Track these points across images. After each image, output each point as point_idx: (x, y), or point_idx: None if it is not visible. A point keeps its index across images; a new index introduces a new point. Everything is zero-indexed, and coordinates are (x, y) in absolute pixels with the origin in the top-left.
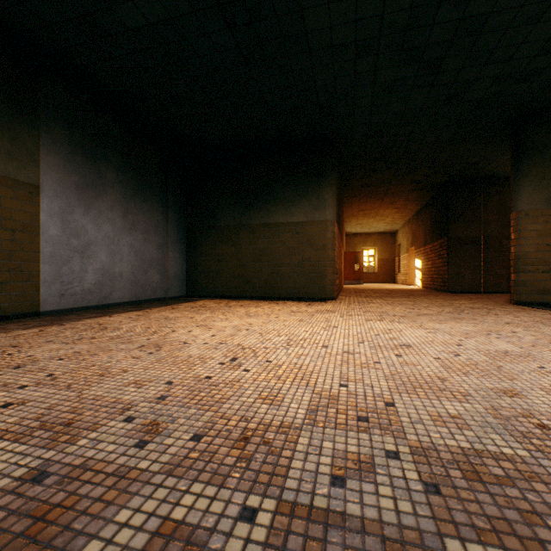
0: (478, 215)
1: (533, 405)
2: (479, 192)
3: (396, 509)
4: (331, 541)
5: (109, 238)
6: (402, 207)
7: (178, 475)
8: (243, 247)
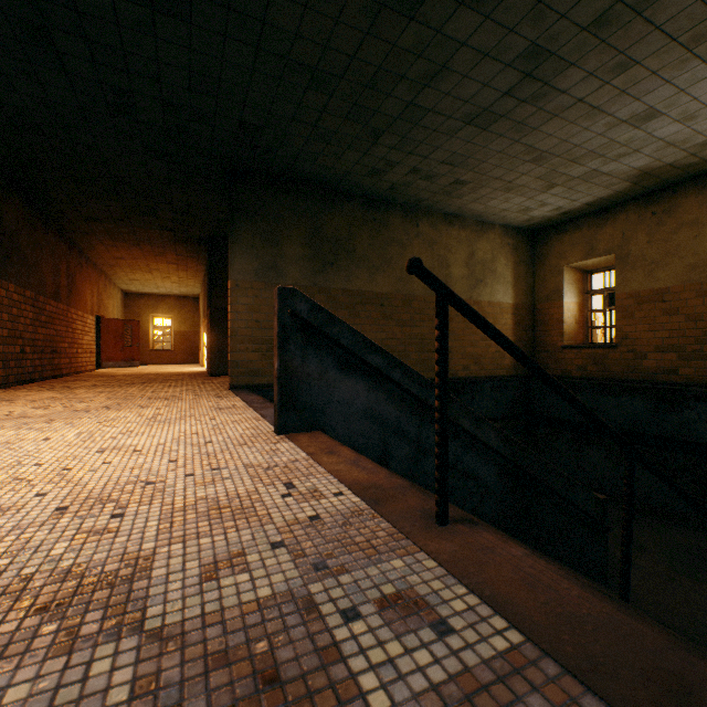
0: None
1: None
2: None
3: None
4: None
5: None
6: (181, 264)
7: None
8: None
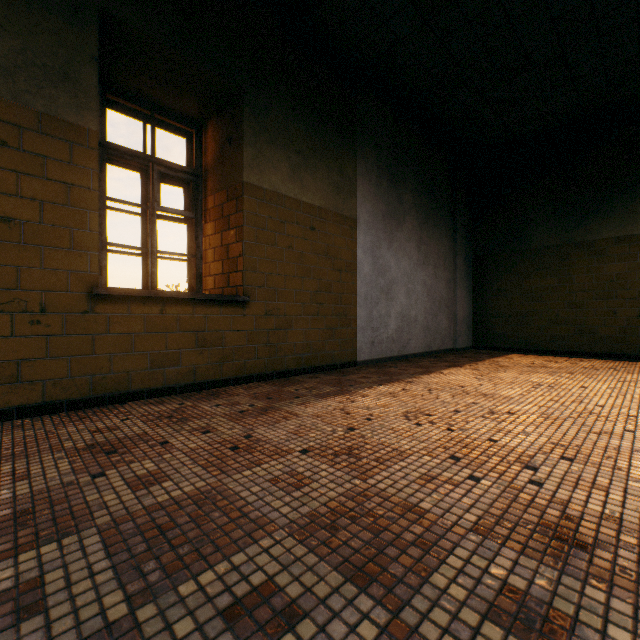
0: None
1: None
2: None
3: None
4: None
5: (406, 274)
6: None
7: None
8: (573, 277)
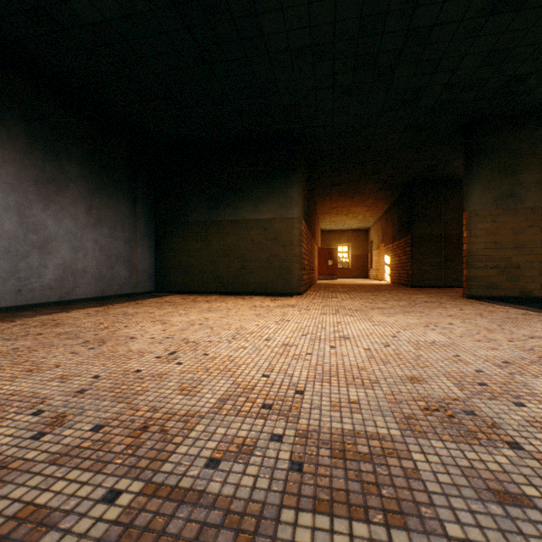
0: (439, 214)
1: (429, 390)
2: (441, 192)
3: (255, 486)
4: (179, 516)
5: (72, 233)
6: (372, 206)
7: (61, 463)
8: (212, 243)
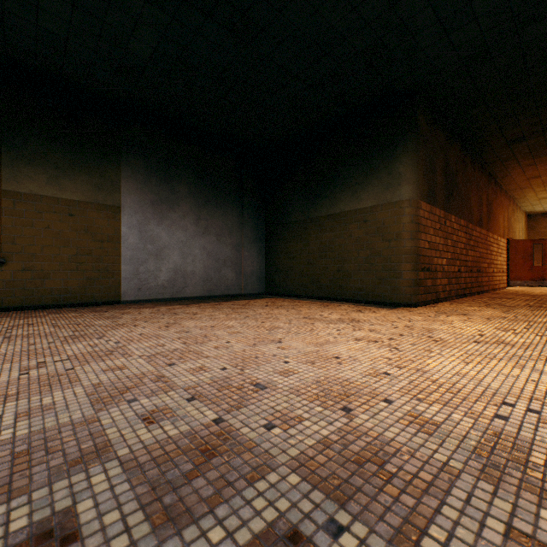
0: None
1: None
2: None
3: None
4: None
5: (182, 242)
6: None
7: None
8: (310, 243)
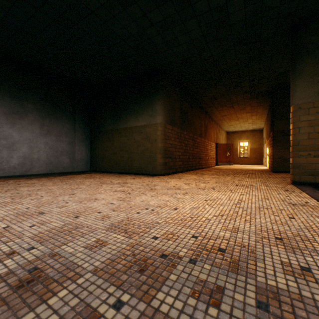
0: None
1: None
2: None
3: None
4: None
5: (29, 139)
6: (253, 112)
7: None
8: (115, 142)
